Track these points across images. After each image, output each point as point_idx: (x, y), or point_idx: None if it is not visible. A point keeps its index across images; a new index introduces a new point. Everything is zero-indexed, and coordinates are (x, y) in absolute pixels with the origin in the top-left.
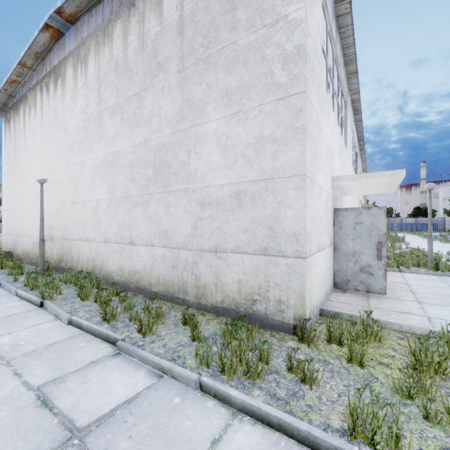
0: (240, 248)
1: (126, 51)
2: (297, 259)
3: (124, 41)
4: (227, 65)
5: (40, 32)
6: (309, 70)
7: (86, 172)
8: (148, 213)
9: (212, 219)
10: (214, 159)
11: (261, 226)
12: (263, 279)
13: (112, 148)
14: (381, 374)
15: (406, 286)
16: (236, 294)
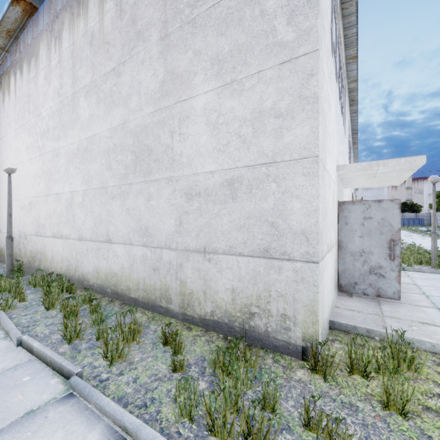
0: (234, 249)
1: (103, 21)
2: (307, 263)
3: (100, 9)
4: (218, 25)
5: (10, 6)
6: (321, 26)
7: (60, 161)
8: (126, 206)
9: (200, 213)
10: (203, 141)
11: (260, 222)
12: (263, 288)
13: (88, 133)
14: (434, 430)
15: (415, 288)
16: (229, 305)
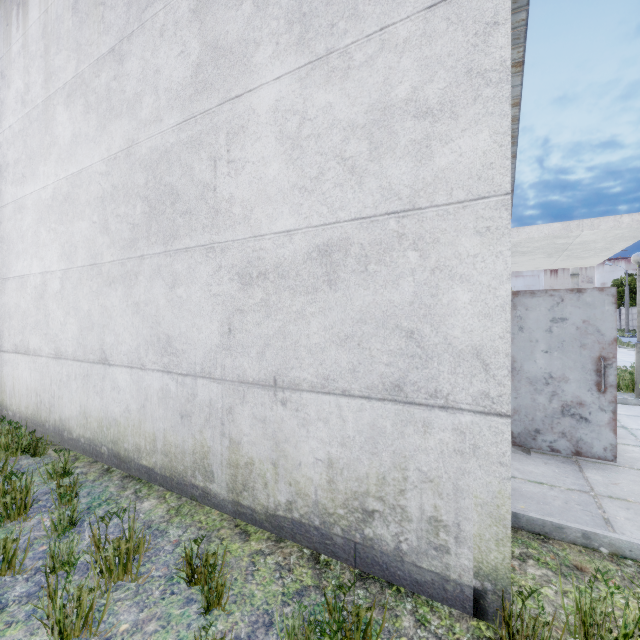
0: (331, 382)
1: None
2: (486, 416)
3: None
4: None
5: None
6: None
7: (26, 219)
8: (133, 298)
9: (267, 312)
10: (272, 173)
11: (385, 330)
12: (390, 462)
13: (69, 168)
14: None
15: (627, 434)
16: (323, 493)
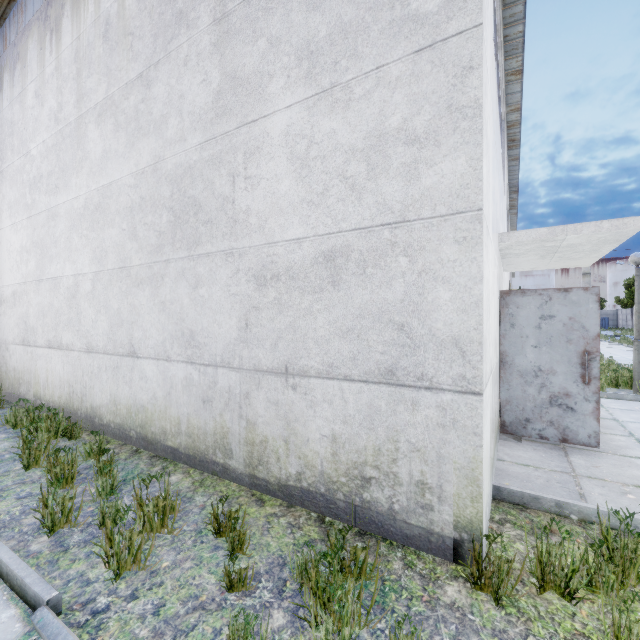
0: (335, 368)
1: None
2: (463, 395)
3: None
4: None
5: None
6: None
7: (59, 226)
8: (159, 298)
9: (279, 309)
10: (283, 188)
11: (380, 323)
12: (385, 435)
13: (100, 180)
14: None
15: (617, 425)
16: (328, 464)
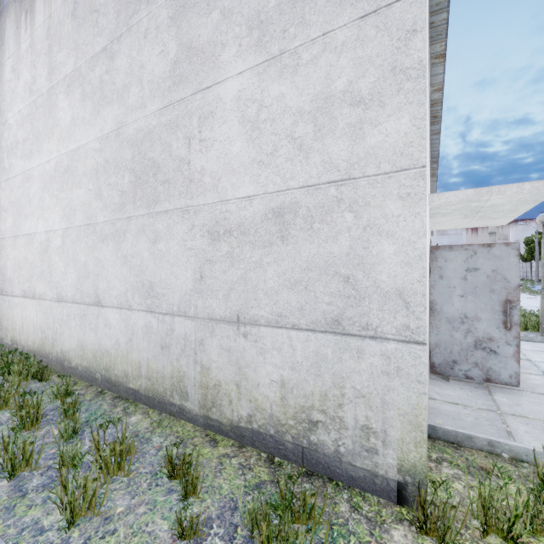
0: (284, 318)
1: None
2: (407, 344)
3: None
4: None
5: None
6: None
7: (33, 187)
8: (122, 252)
9: (231, 262)
10: (235, 150)
11: (326, 276)
12: (331, 382)
13: (69, 145)
14: None
15: (531, 365)
16: (277, 408)
